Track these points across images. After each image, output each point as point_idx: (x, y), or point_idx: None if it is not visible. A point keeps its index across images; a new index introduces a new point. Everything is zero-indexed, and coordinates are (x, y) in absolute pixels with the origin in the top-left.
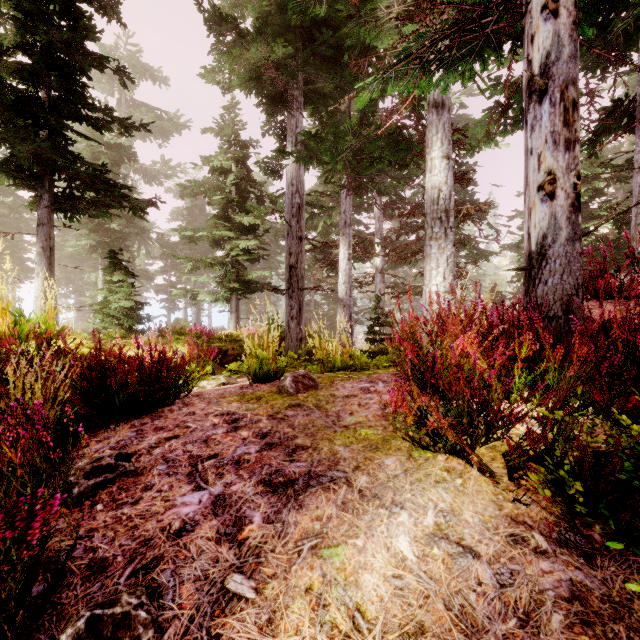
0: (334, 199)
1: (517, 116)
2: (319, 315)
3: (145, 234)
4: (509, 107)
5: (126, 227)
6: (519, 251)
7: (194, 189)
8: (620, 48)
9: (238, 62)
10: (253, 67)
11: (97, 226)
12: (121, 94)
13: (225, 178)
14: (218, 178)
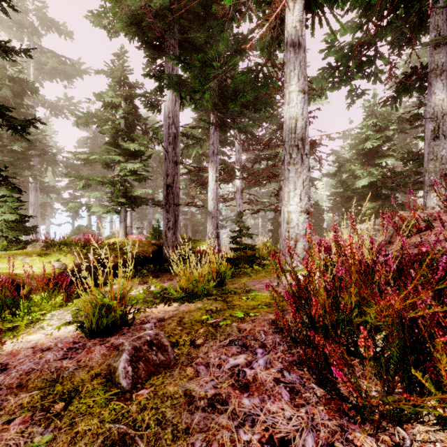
0: (205, 135)
1: (342, 76)
2: (194, 222)
3: (51, 157)
4: (337, 68)
5: (28, 149)
6: (333, 178)
7: (87, 119)
8: (415, 30)
9: (120, 7)
10: (134, 13)
11: (1, 147)
12: (30, 41)
13: (116, 112)
14: (109, 111)
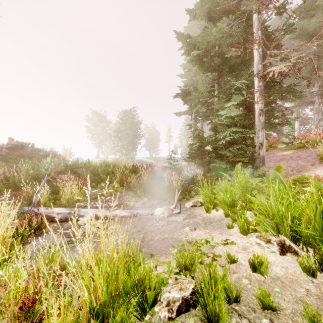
0: None
1: None
2: None
3: None
4: None
5: None
6: None
7: None
8: None
9: None
10: None
11: None
12: None
13: None
14: None
